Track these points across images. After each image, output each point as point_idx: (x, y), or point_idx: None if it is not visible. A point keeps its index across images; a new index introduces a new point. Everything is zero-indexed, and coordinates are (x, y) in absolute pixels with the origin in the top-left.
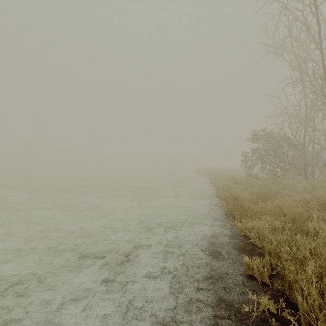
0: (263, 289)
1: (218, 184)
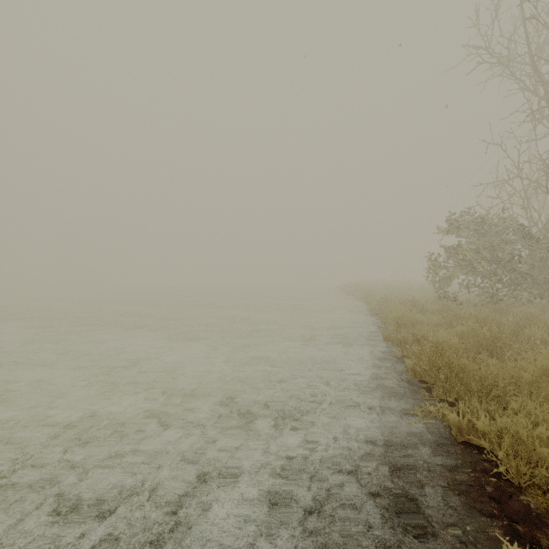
0: None
1: (385, 314)
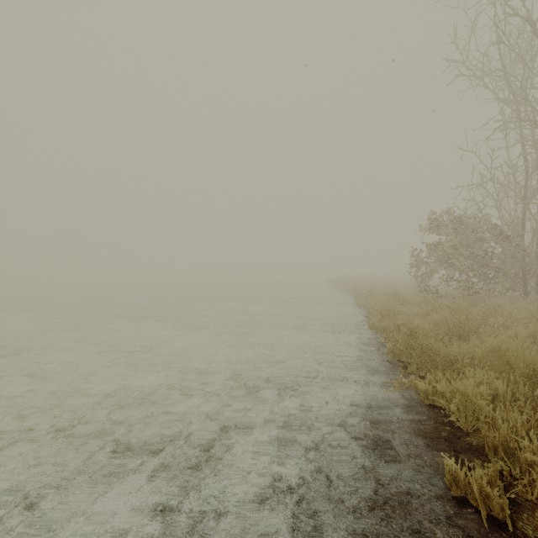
0: (495, 536)
1: (371, 306)
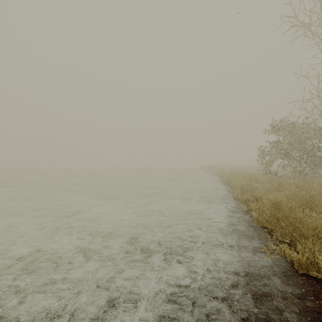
0: None
1: (233, 183)
